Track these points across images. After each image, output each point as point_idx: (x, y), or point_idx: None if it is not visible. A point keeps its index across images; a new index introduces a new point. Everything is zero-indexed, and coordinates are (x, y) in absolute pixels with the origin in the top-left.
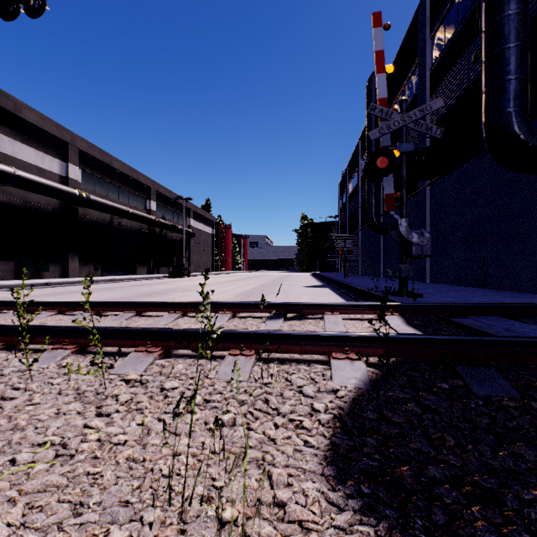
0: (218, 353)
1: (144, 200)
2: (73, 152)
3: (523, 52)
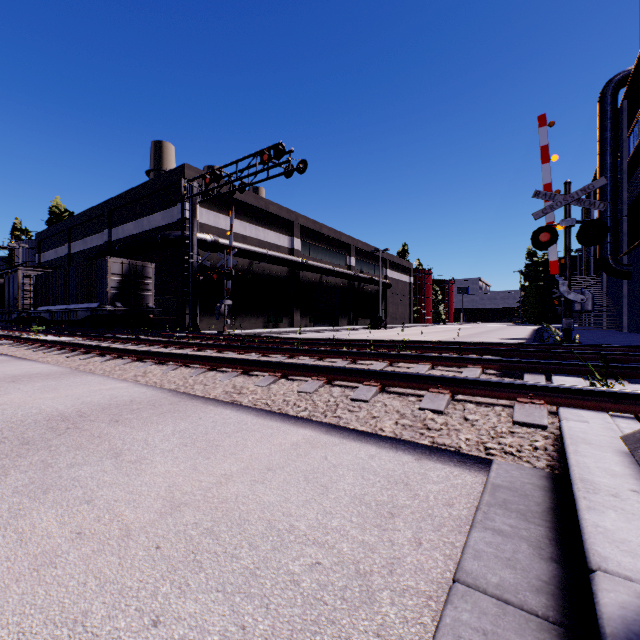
0: None
1: (345, 257)
2: (296, 228)
3: None
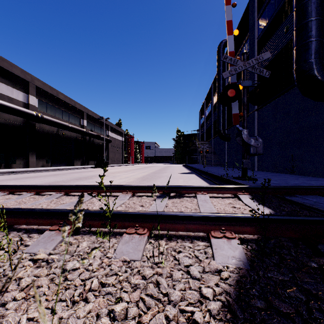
0: (118, 229)
1: (79, 119)
2: (32, 87)
3: (321, 23)
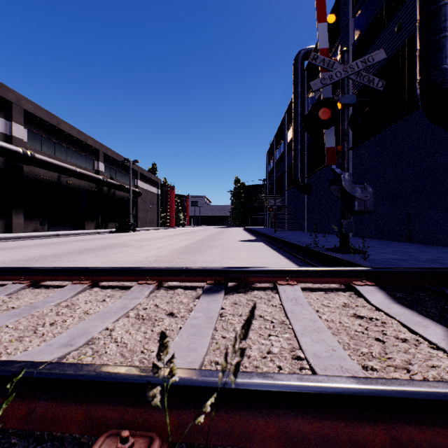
0: None
1: (93, 161)
2: (18, 111)
3: None
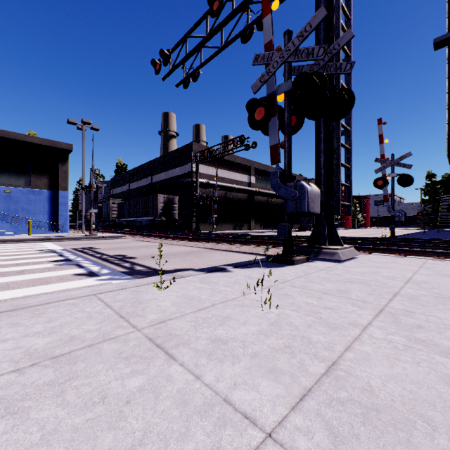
0: None
1: None
2: (252, 170)
3: None
